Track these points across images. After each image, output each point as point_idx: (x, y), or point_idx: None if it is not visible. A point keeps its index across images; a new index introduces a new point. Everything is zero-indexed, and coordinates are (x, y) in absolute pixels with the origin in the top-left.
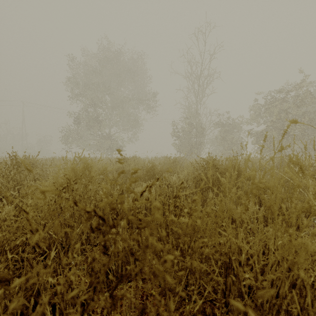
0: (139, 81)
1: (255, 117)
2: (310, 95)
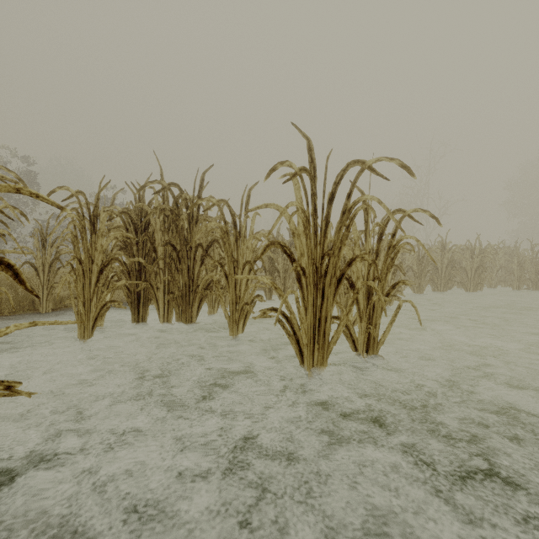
0: None
1: None
2: None
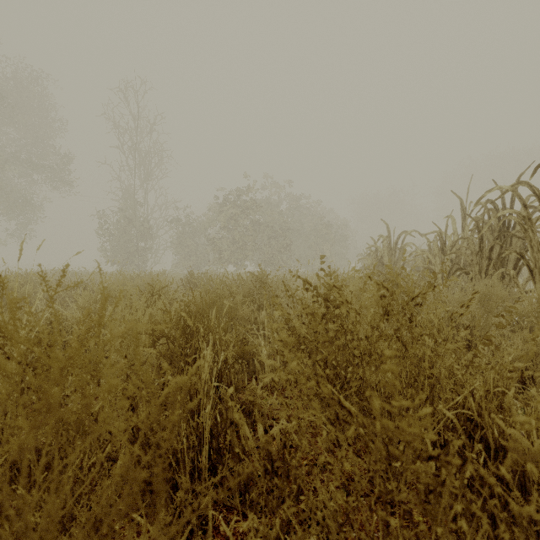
0: (38, 123)
1: (211, 220)
2: (255, 203)
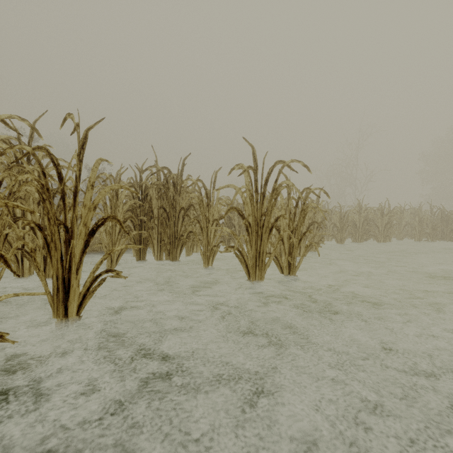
0: None
1: None
2: None
